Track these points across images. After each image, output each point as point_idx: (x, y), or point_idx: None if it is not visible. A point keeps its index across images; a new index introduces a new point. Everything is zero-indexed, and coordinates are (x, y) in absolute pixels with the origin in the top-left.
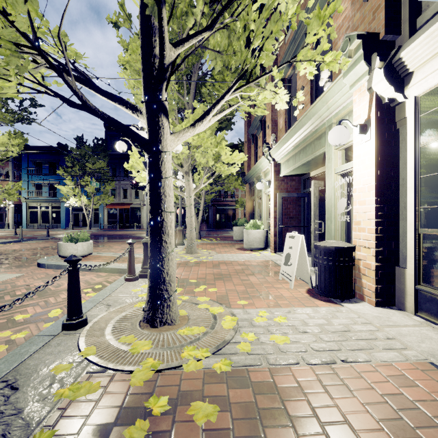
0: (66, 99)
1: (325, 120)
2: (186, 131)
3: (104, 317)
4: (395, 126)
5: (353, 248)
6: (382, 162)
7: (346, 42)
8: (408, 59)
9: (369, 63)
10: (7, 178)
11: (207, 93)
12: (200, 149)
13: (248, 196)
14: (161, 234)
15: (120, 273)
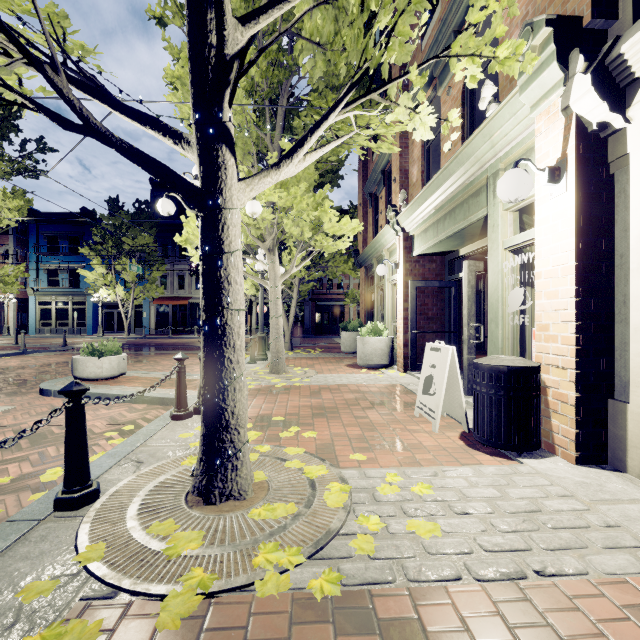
0: (55, 115)
1: (487, 166)
2: (265, 175)
3: (128, 485)
4: (608, 169)
5: (537, 369)
6: (586, 228)
7: (527, 34)
8: (635, 55)
9: (566, 67)
10: (7, 259)
11: (302, 128)
12: (291, 213)
13: (363, 285)
14: (223, 347)
15: (166, 405)
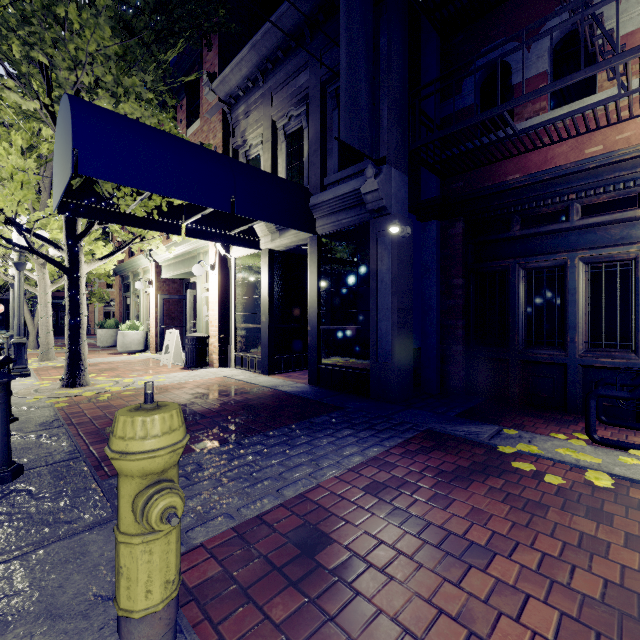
0: (14, 243)
1: (196, 248)
2: (96, 263)
3: (22, 391)
4: (229, 269)
5: (208, 337)
6: (222, 288)
7: None
8: None
9: None
10: None
11: None
12: None
13: (119, 291)
14: (80, 329)
15: None
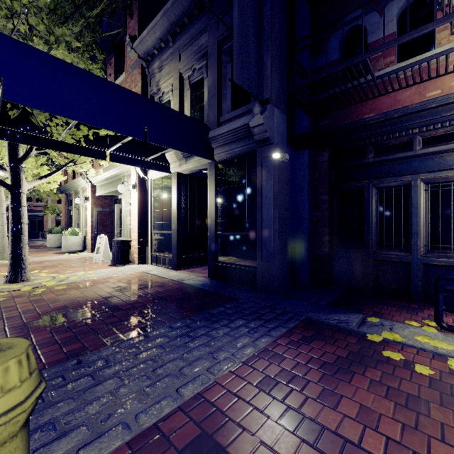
0: None
1: (122, 172)
2: (36, 182)
3: None
4: (147, 188)
5: (130, 240)
6: (141, 203)
7: None
8: None
9: None
10: None
11: None
12: None
13: (64, 205)
14: (21, 235)
15: None
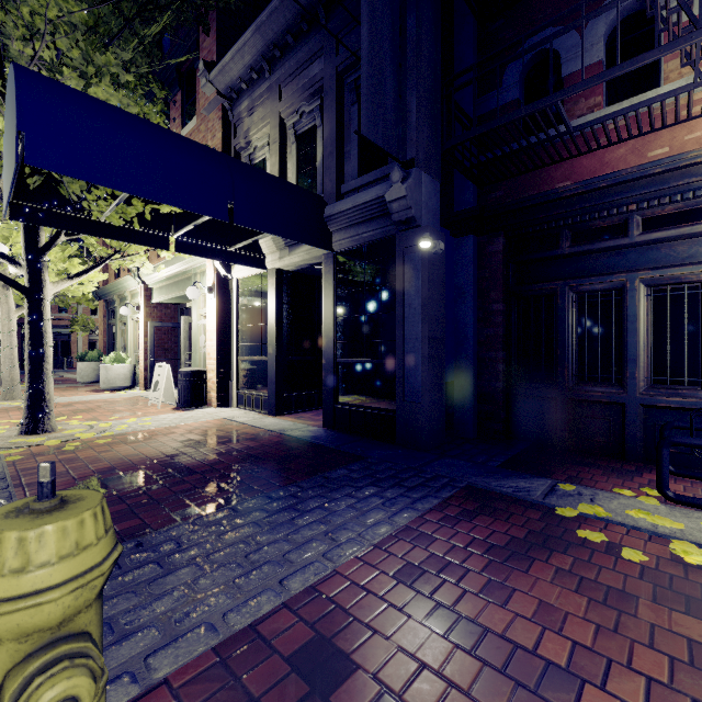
0: None
1: (192, 268)
2: (65, 283)
3: None
4: (230, 292)
5: (205, 371)
6: (221, 314)
7: None
8: None
9: None
10: None
11: None
12: None
13: (103, 318)
14: (43, 363)
15: None
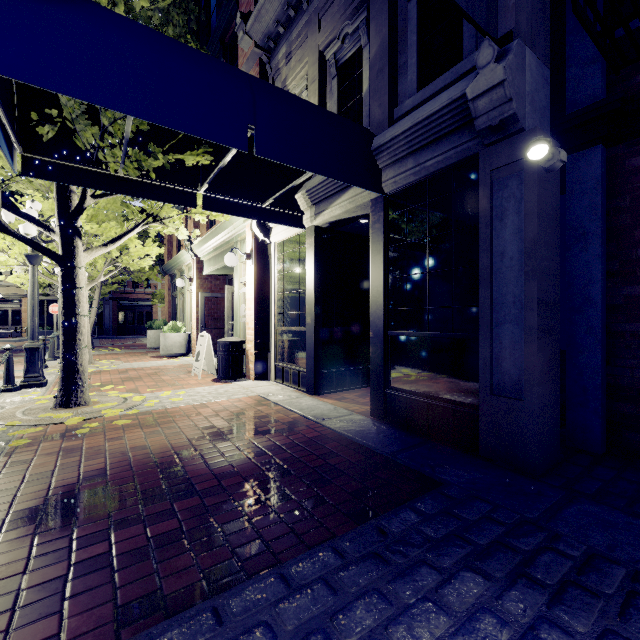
0: None
1: (234, 236)
2: (99, 250)
3: (6, 412)
4: (268, 258)
5: (243, 342)
6: (259, 282)
7: None
8: None
9: None
10: None
11: None
12: (101, 238)
13: (168, 290)
14: (76, 333)
15: None
